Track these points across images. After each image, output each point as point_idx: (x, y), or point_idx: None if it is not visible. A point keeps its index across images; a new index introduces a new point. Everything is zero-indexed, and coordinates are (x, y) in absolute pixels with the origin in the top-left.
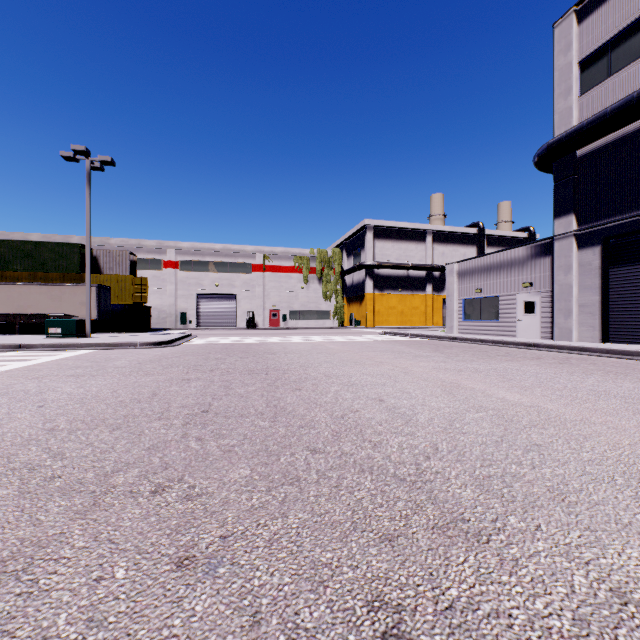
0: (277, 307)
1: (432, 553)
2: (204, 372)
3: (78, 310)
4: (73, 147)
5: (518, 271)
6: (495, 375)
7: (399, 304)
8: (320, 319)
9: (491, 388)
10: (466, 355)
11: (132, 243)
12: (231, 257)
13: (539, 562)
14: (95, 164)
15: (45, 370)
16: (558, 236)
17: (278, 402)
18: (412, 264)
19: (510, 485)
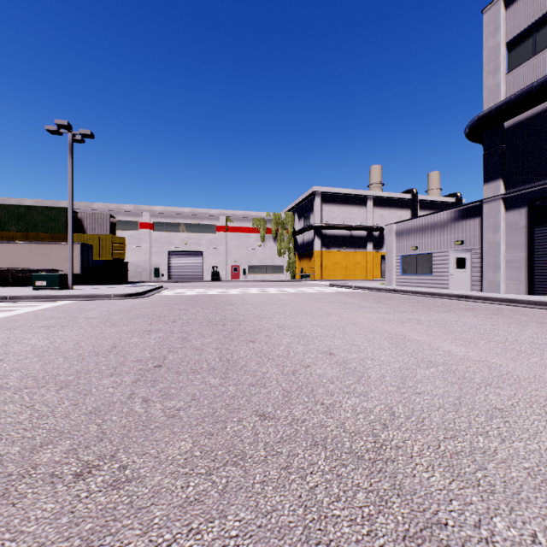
0: (238, 262)
1: None
2: (166, 323)
3: (64, 265)
4: (57, 122)
5: (450, 231)
6: (437, 326)
7: (343, 260)
8: (275, 273)
9: (436, 340)
10: (406, 306)
11: (112, 207)
12: (198, 219)
13: None
14: (77, 137)
15: (21, 321)
16: (487, 199)
17: (231, 356)
18: (355, 225)
19: (483, 466)
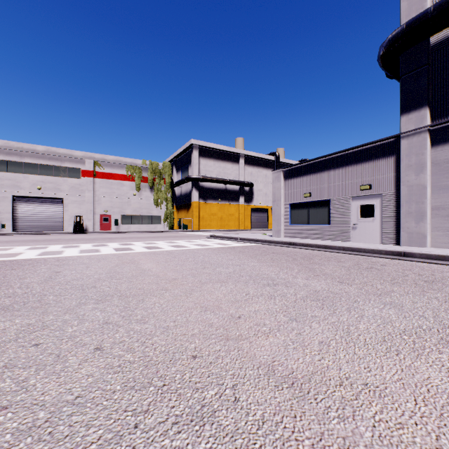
0: (109, 212)
1: None
2: None
3: None
4: None
5: (353, 174)
6: None
7: (219, 211)
8: (152, 223)
9: None
10: (389, 286)
11: None
12: (56, 160)
13: None
14: None
15: None
16: (407, 133)
17: None
18: (229, 179)
19: None
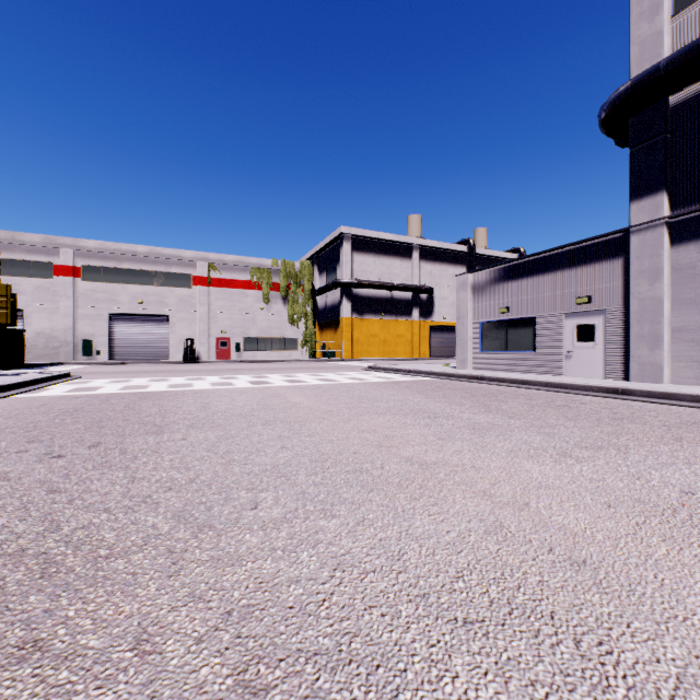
0: (227, 333)
1: None
2: None
3: None
4: None
5: (567, 281)
6: None
7: (382, 331)
8: (285, 349)
9: None
10: (562, 421)
11: (1, 236)
12: (161, 265)
13: None
14: None
15: None
16: (638, 226)
17: None
18: (397, 284)
19: None
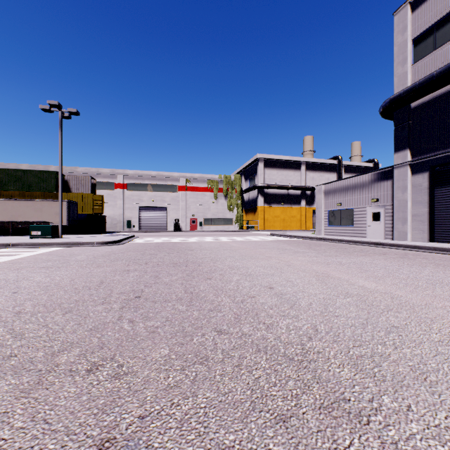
0: (195, 216)
1: (321, 435)
2: (140, 264)
3: (54, 218)
4: (49, 102)
5: (368, 190)
6: (354, 267)
7: (282, 214)
8: (226, 224)
9: (353, 278)
10: (331, 251)
11: (93, 171)
12: (163, 181)
13: (416, 446)
14: (65, 114)
15: (24, 263)
16: (397, 165)
17: (193, 289)
18: (291, 185)
19: (379, 364)
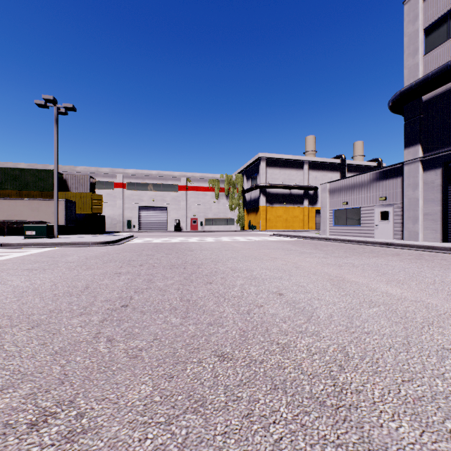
0: (196, 216)
1: None
2: (134, 266)
3: (51, 218)
4: (44, 97)
5: (376, 188)
6: (370, 269)
7: (284, 214)
8: (227, 225)
9: (372, 282)
10: (340, 252)
11: (92, 170)
12: (163, 180)
13: None
14: (61, 110)
15: (9, 264)
16: (407, 161)
17: (191, 296)
18: (293, 185)
19: (450, 415)
